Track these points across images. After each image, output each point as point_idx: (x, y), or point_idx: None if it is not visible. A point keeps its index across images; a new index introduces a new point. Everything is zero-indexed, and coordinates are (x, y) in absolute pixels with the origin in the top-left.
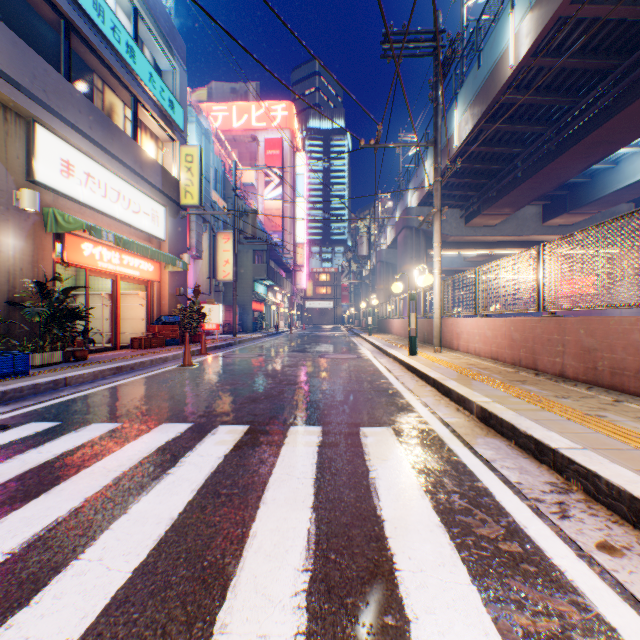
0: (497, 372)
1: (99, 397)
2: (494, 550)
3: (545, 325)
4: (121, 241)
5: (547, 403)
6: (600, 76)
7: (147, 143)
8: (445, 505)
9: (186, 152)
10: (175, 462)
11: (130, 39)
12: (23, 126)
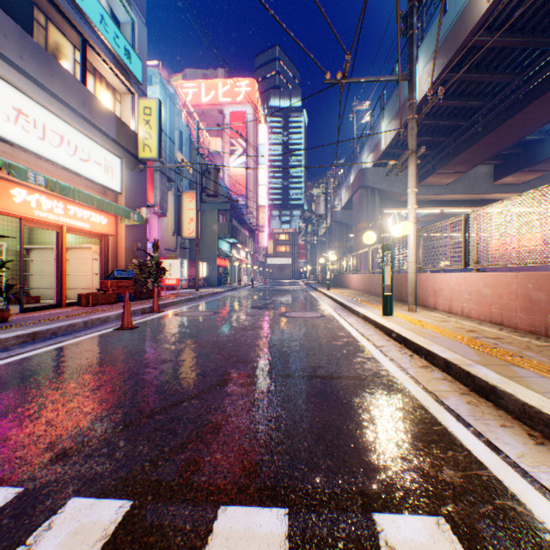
0: (525, 347)
1: None
2: None
3: None
4: (56, 186)
5: None
6: None
7: (101, 92)
8: None
9: (144, 105)
10: None
11: None
12: None
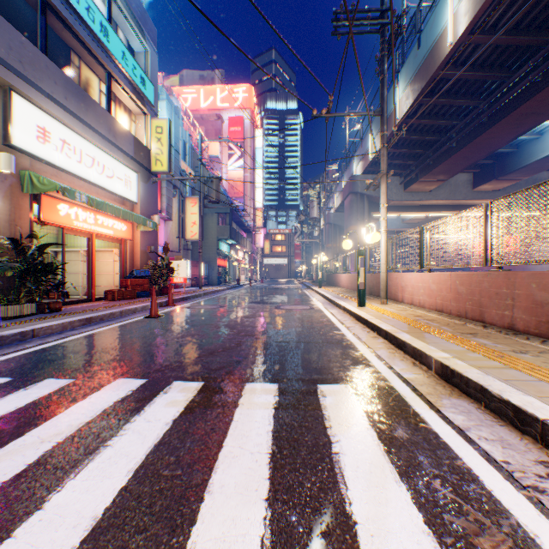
0: (445, 324)
1: (62, 349)
2: None
3: (493, 279)
4: (94, 202)
5: (508, 359)
6: (531, 52)
7: (121, 115)
8: (427, 497)
9: (156, 124)
10: (118, 430)
11: (104, 19)
12: None
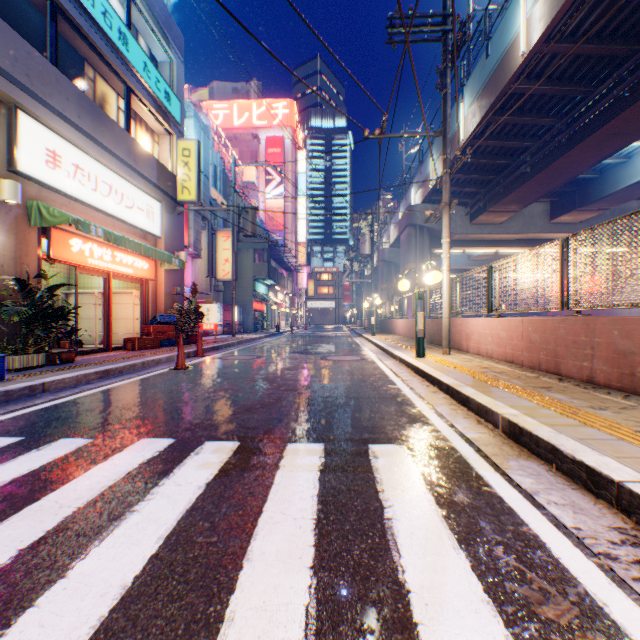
0: (516, 377)
1: (77, 405)
2: None
3: (570, 325)
4: (111, 236)
5: (585, 416)
6: (616, 64)
7: (142, 136)
8: (488, 564)
9: (183, 146)
10: (145, 494)
11: (123, 25)
12: (4, 112)
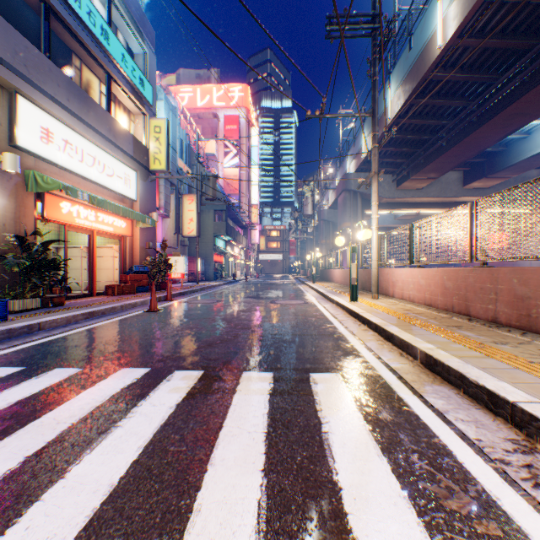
0: (433, 317)
1: (68, 341)
2: (470, 533)
3: (478, 275)
4: (95, 200)
5: (488, 349)
6: (518, 55)
7: (120, 116)
8: (405, 468)
9: (155, 124)
10: (126, 412)
11: (104, 23)
12: (6, 96)
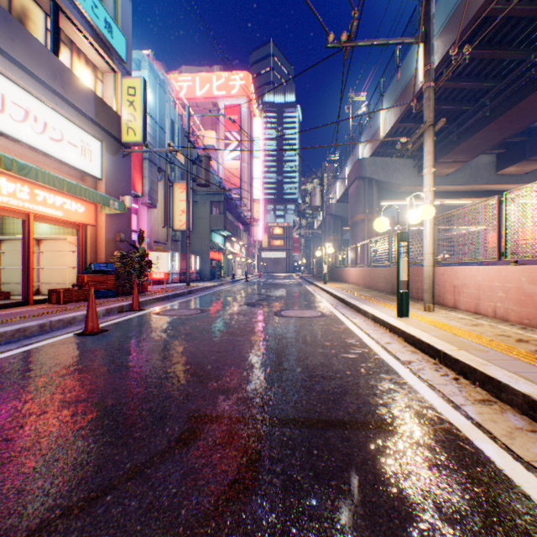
0: None
1: None
2: None
3: None
4: (11, 164)
5: None
6: None
7: (79, 68)
8: None
9: (128, 84)
10: None
11: None
12: None
